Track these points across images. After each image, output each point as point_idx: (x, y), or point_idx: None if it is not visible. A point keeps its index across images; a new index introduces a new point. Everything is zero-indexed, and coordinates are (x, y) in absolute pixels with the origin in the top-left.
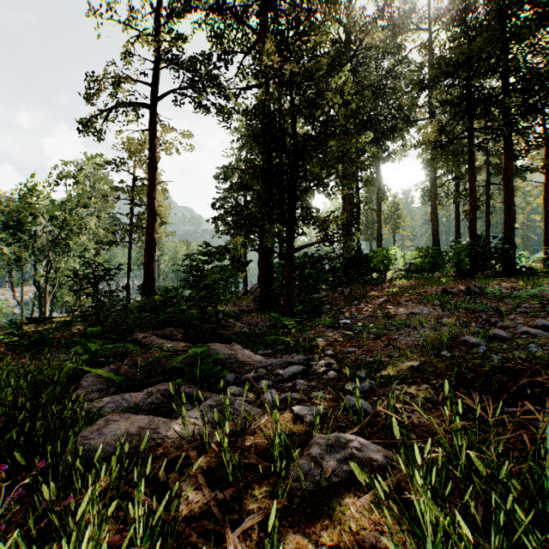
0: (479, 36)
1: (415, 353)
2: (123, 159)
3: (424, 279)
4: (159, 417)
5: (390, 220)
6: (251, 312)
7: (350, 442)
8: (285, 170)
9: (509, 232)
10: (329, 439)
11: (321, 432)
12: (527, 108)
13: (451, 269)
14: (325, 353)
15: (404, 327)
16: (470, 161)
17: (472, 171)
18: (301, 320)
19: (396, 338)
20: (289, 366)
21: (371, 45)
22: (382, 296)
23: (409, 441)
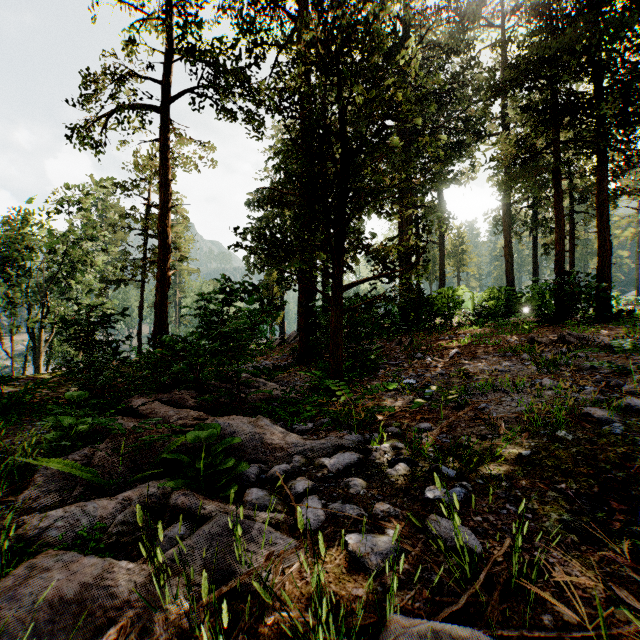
0: (568, 27)
1: (518, 433)
2: (134, 180)
3: (499, 325)
4: (121, 560)
5: (454, 255)
6: (287, 368)
7: (460, 639)
8: (331, 180)
9: (603, 268)
10: (420, 633)
11: (397, 595)
12: (624, 117)
13: (529, 314)
14: (388, 431)
15: (490, 390)
16: (556, 181)
17: (558, 194)
18: (351, 378)
19: (484, 407)
20: (338, 452)
21: (434, 44)
22: (451, 347)
23: (570, 634)
